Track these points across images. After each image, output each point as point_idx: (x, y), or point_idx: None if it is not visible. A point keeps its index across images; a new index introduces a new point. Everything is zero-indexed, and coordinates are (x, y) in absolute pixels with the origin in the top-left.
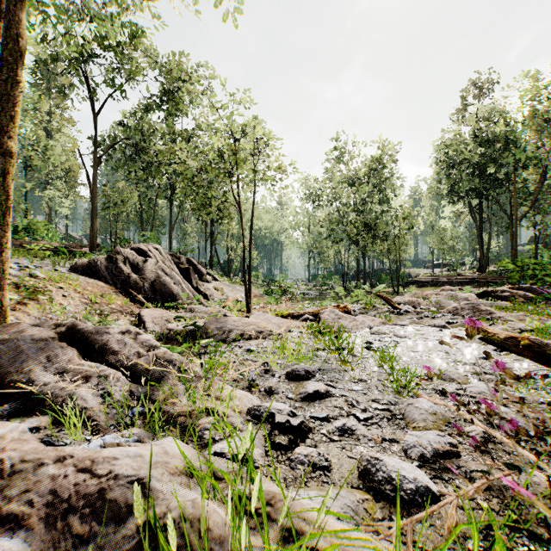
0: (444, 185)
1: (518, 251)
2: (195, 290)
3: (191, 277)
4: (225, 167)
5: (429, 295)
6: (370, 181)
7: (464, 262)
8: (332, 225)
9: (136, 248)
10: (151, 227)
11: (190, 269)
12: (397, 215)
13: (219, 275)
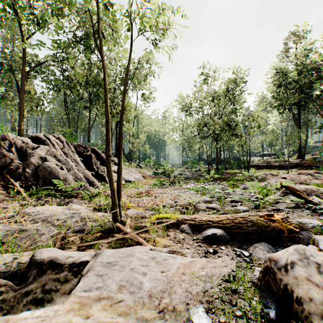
0: (274, 101)
1: (316, 146)
2: (95, 173)
3: (92, 163)
4: (86, 5)
5: (307, 180)
6: (227, 95)
7: (282, 152)
8: (201, 126)
9: (35, 137)
10: (76, 128)
11: (92, 156)
12: (248, 118)
13: (125, 161)
